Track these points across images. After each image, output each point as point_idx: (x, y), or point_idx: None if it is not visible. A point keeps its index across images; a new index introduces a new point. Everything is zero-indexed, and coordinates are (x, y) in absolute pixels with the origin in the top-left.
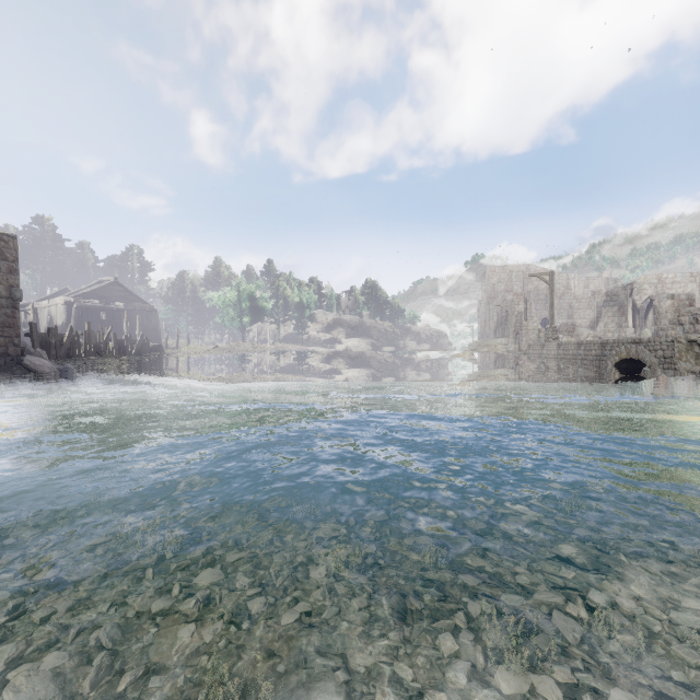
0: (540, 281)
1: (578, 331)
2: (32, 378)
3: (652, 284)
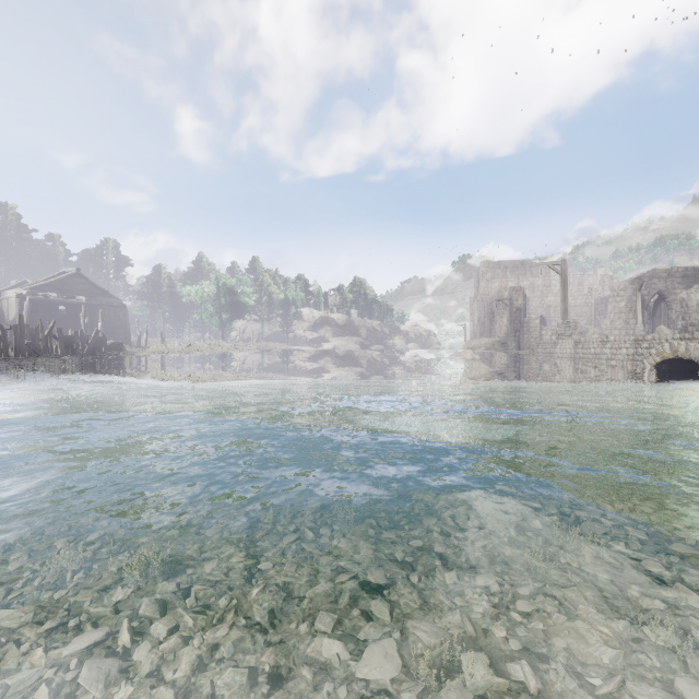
0: (536, 277)
1: (581, 329)
2: None
3: (661, 278)
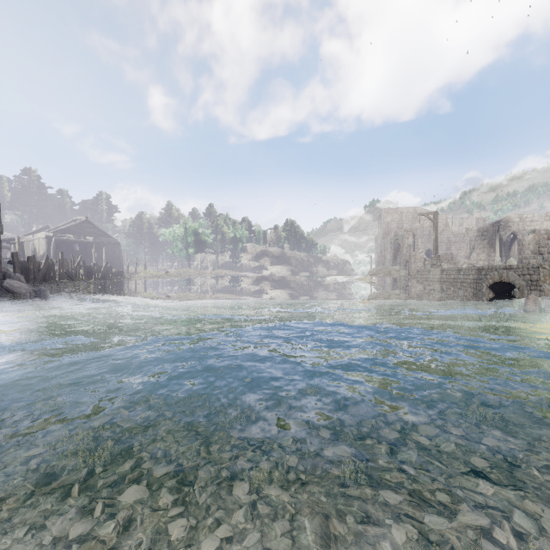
0: (425, 220)
1: (455, 260)
2: (10, 298)
3: (515, 222)
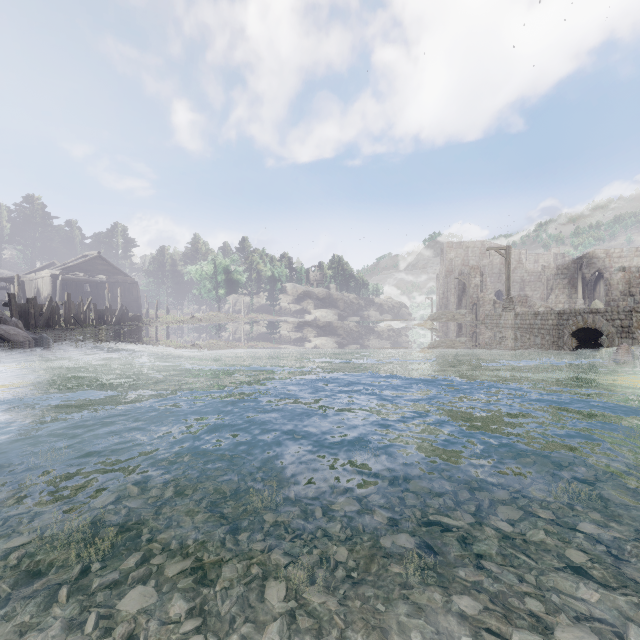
0: (494, 256)
1: (530, 303)
2: (5, 347)
3: (600, 259)
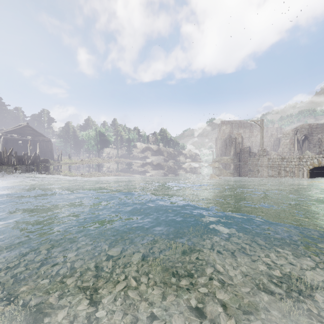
0: (246, 128)
1: (268, 152)
2: None
3: (306, 128)
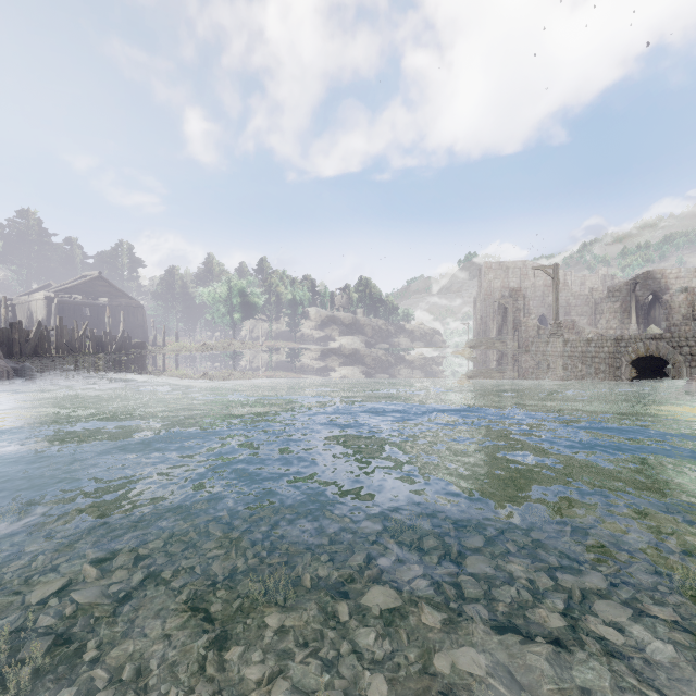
0: (537, 278)
1: (578, 328)
2: None
3: (655, 280)
